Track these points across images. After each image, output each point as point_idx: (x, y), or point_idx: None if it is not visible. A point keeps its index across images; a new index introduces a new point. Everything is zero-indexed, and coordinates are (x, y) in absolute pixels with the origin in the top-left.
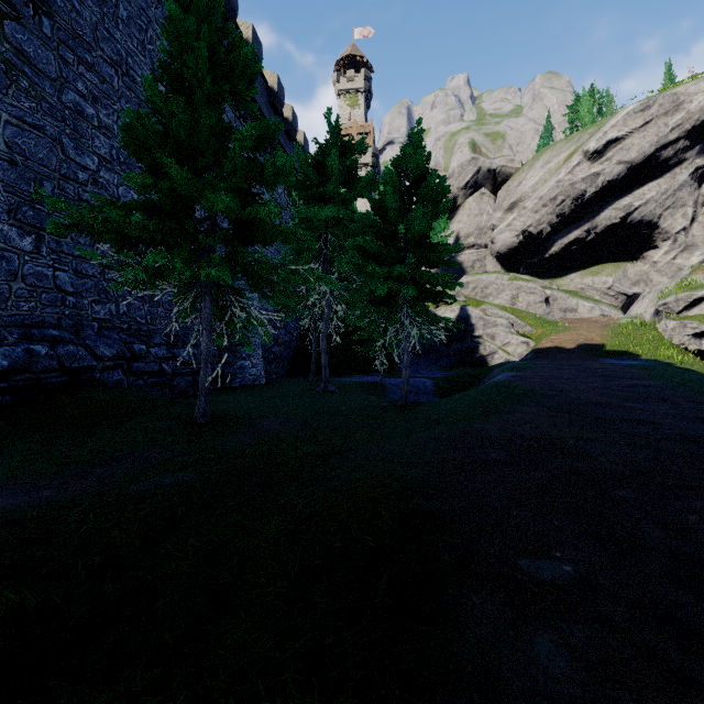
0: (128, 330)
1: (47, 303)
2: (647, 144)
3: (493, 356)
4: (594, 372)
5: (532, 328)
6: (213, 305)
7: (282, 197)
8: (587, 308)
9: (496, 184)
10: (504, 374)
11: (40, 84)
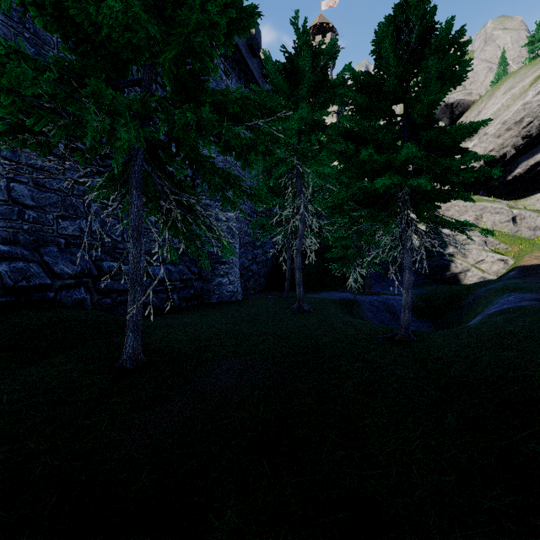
0: (101, 247)
1: None
2: None
3: (465, 274)
4: None
5: (507, 245)
6: (152, 205)
7: None
8: None
9: (453, 117)
10: (515, 296)
11: None
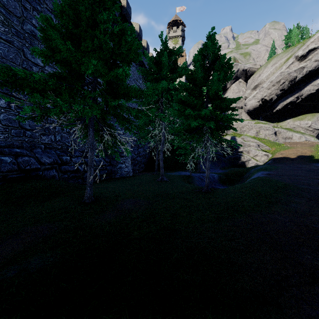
0: (61, 149)
1: (15, 134)
2: None
3: (248, 162)
4: (317, 172)
5: (269, 147)
6: (96, 133)
7: (141, 85)
8: (298, 137)
9: (247, 76)
10: (261, 172)
11: (10, 19)
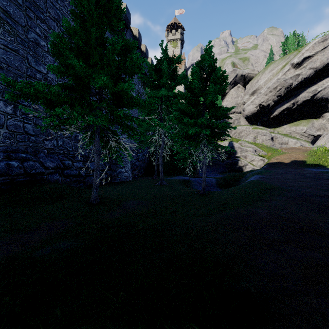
0: (63, 154)
1: (20, 140)
2: (325, 58)
3: (245, 167)
4: (305, 175)
5: (266, 152)
6: (101, 140)
7: (140, 89)
8: (293, 142)
9: (245, 82)
10: (255, 176)
11: (16, 28)
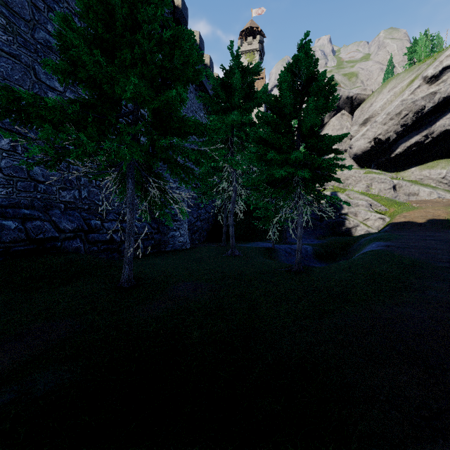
0: (88, 210)
1: (22, 189)
2: None
3: (356, 229)
4: None
5: (386, 207)
6: (138, 187)
7: (203, 119)
8: (427, 192)
9: (353, 107)
10: (376, 244)
11: (16, 23)
